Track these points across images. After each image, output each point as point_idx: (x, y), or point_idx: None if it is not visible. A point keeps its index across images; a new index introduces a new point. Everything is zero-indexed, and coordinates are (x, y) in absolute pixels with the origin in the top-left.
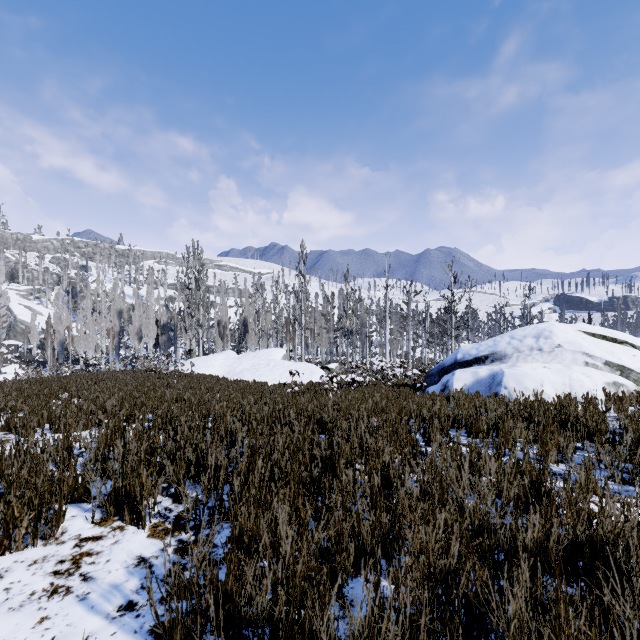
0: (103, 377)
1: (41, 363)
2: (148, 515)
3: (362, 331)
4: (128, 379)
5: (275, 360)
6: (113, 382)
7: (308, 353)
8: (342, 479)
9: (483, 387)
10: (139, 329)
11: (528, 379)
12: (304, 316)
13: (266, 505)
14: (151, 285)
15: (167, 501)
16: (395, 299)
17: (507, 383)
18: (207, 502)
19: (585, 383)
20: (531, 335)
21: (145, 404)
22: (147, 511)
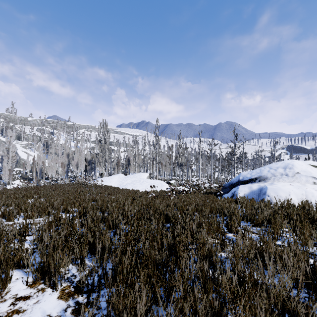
0: (58, 187)
1: (31, 179)
2: (60, 281)
3: (187, 164)
4: (70, 188)
5: (143, 179)
6: (62, 190)
7: (160, 175)
8: (181, 259)
9: (255, 195)
10: (77, 163)
11: (281, 191)
12: (158, 156)
13: (129, 296)
14: (82, 141)
15: (74, 269)
16: (204, 148)
17: (269, 193)
18: (98, 271)
19: (315, 194)
20: (281, 167)
21: (75, 203)
22: (61, 276)
